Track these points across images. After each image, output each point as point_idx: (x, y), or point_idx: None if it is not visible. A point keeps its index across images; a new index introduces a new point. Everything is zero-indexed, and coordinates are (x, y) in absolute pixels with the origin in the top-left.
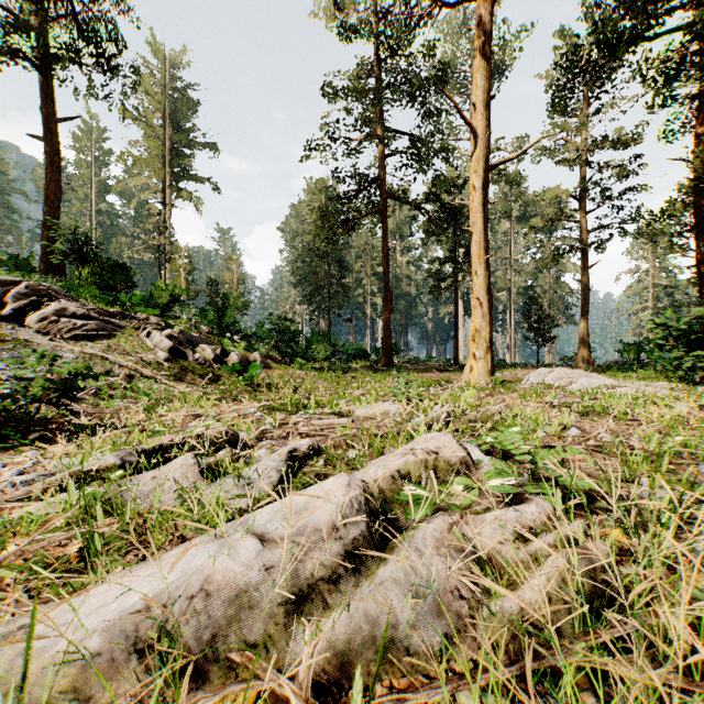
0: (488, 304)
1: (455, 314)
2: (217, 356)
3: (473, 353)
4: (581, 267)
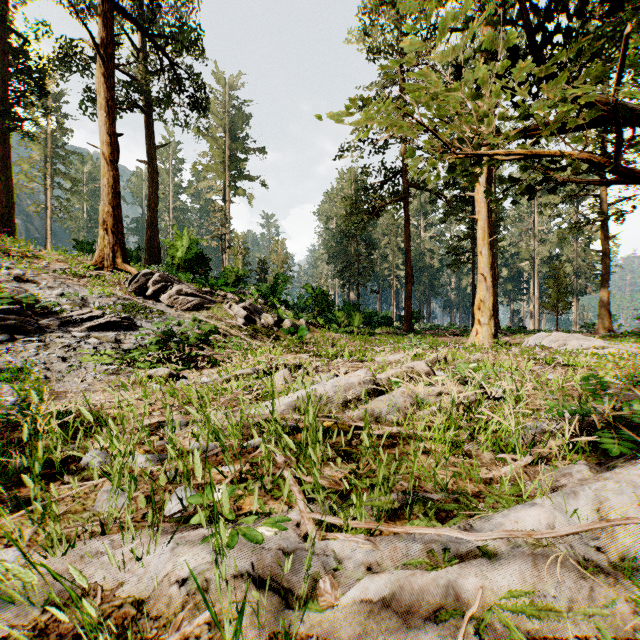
0: (492, 278)
1: (473, 285)
2: (275, 322)
3: (478, 320)
4: (600, 238)
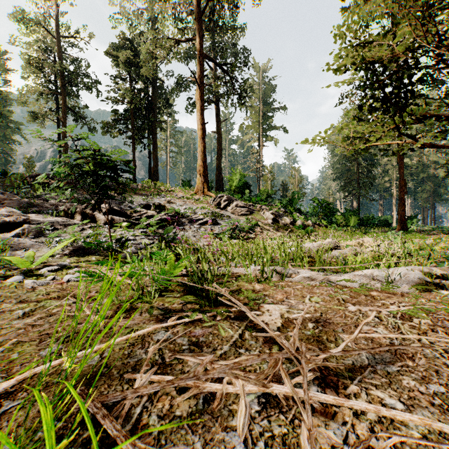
0: None
1: None
2: (291, 222)
3: None
4: None
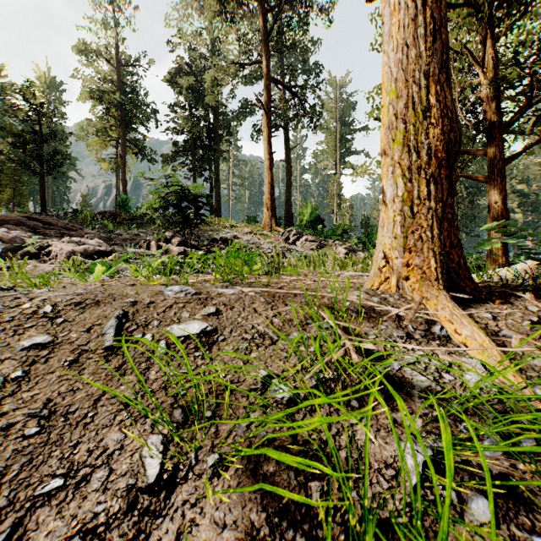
0: None
1: None
2: (366, 257)
3: None
4: None
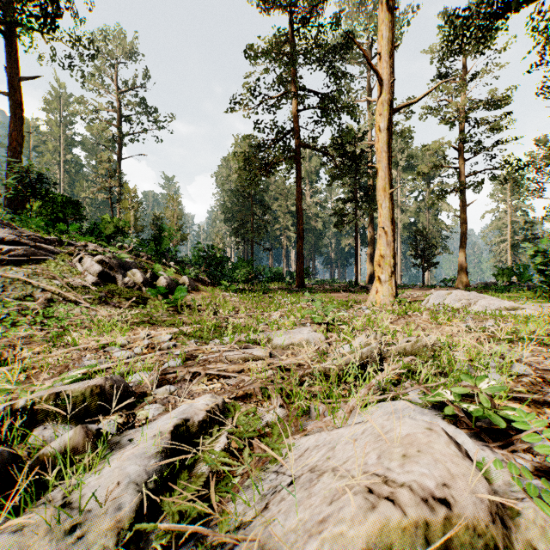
0: (392, 233)
1: (356, 244)
2: (146, 280)
3: (379, 277)
4: (460, 205)
